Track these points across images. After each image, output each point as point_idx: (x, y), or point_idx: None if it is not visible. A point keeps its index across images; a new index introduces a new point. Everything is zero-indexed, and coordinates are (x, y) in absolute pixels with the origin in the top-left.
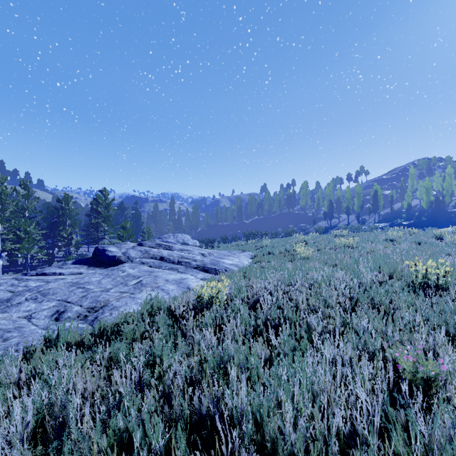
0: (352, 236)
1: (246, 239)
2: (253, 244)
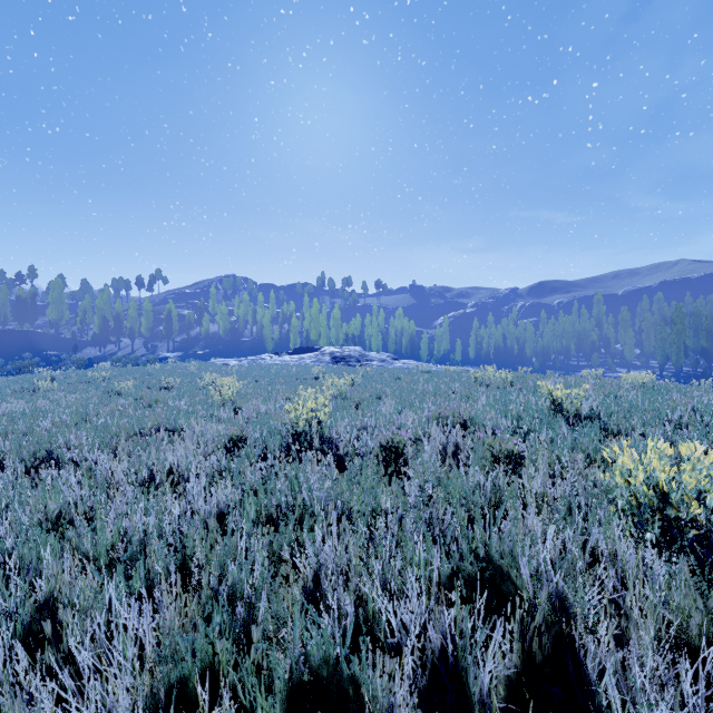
0: (116, 369)
1: None
2: None
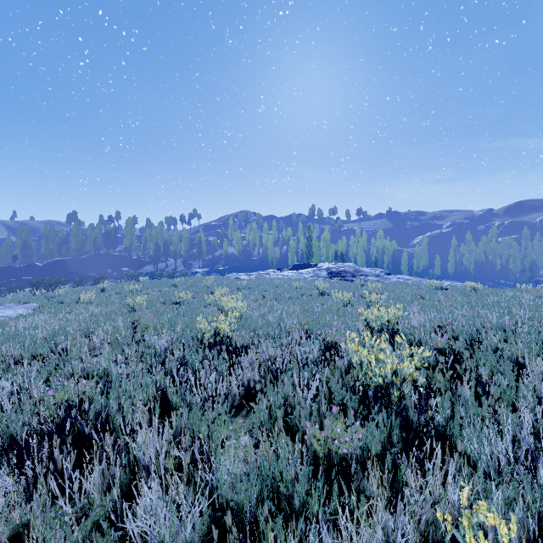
0: (152, 282)
1: (33, 289)
2: (42, 294)
